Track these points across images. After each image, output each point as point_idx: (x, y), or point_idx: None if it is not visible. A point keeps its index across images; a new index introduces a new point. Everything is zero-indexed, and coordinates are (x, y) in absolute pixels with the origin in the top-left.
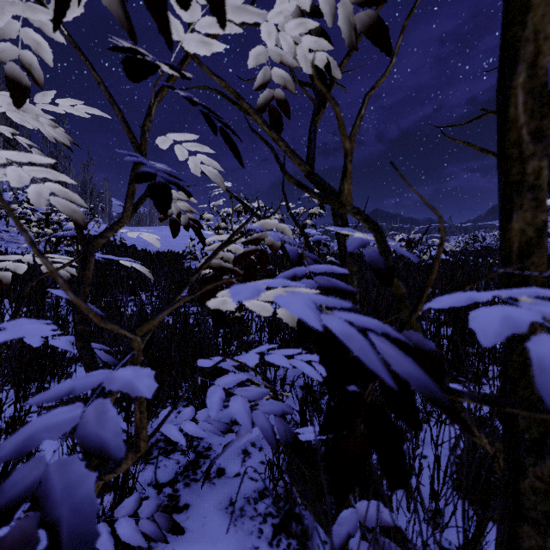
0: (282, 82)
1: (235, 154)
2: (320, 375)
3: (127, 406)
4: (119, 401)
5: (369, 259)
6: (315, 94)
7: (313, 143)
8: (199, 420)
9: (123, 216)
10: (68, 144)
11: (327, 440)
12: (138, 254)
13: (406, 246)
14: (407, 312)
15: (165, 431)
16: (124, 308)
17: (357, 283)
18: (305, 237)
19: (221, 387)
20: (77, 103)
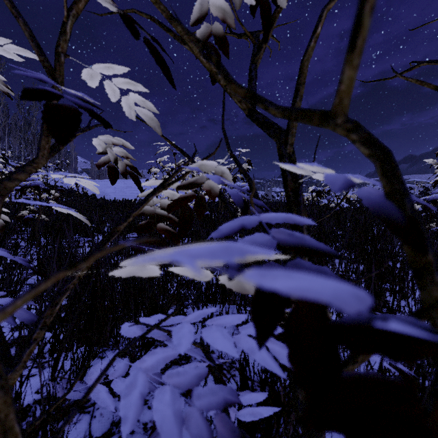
0: (220, 14)
1: (164, 70)
2: (276, 363)
3: (54, 362)
4: (62, 343)
5: (371, 206)
6: (254, 37)
7: (254, 81)
8: None
9: (38, 156)
10: (3, 90)
11: (269, 398)
12: (97, 202)
13: (317, 196)
14: (437, 292)
15: (92, 394)
16: (76, 250)
17: (306, 233)
18: (249, 180)
19: (144, 372)
20: (5, 42)
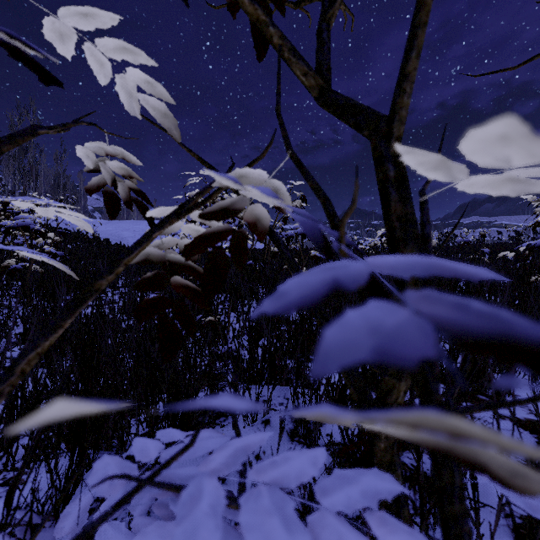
0: None
1: None
2: None
3: (6, 499)
4: None
5: None
6: None
7: (326, 46)
8: (134, 514)
9: None
10: None
11: None
12: (111, 248)
13: None
14: None
15: None
16: None
17: None
18: (324, 200)
19: None
20: None
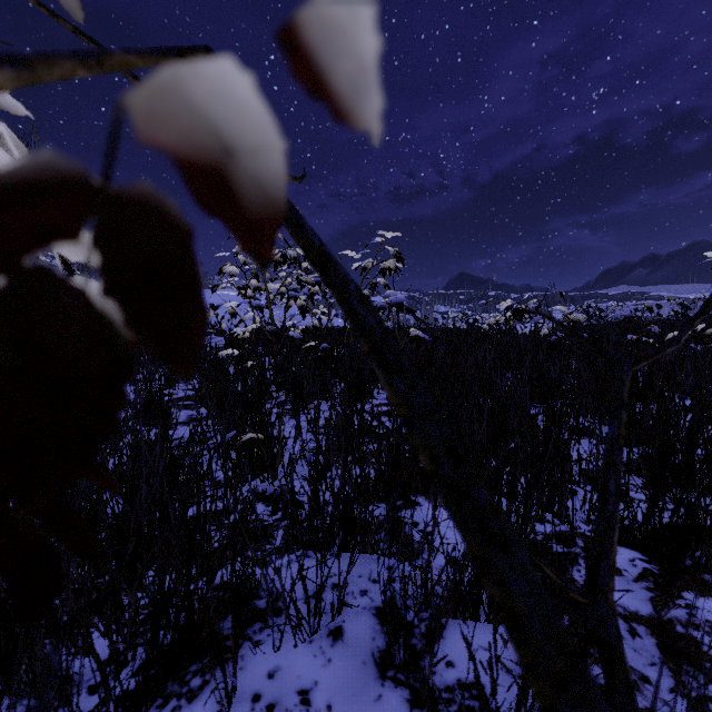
0: None
1: None
2: None
3: None
4: None
5: None
6: None
7: None
8: None
9: None
10: None
11: None
12: None
13: (516, 316)
14: None
15: None
16: None
17: None
18: None
19: None
20: None
